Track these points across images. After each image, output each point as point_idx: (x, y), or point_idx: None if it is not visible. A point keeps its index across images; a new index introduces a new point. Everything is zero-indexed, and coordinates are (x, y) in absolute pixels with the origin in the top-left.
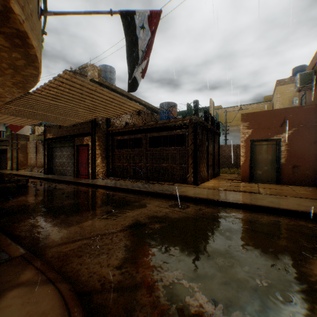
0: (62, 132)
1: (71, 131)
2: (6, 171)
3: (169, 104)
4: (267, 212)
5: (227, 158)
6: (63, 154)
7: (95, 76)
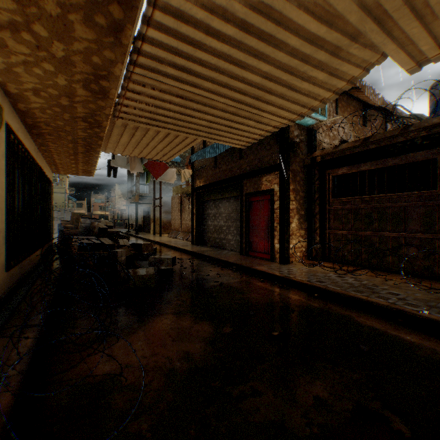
0: (218, 173)
1: (234, 169)
2: (147, 237)
3: None
4: None
5: None
6: (219, 212)
7: None
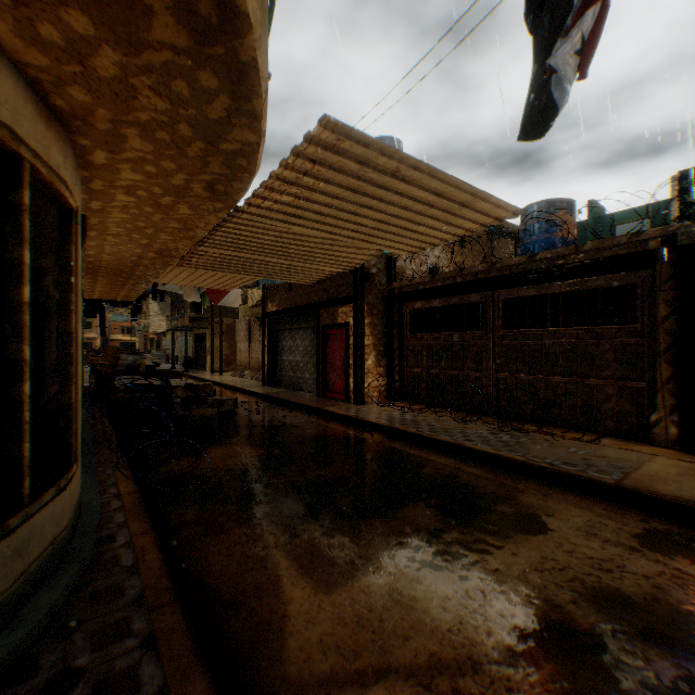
0: (293, 297)
1: (311, 295)
2: (202, 375)
3: (553, 205)
4: None
5: None
6: (295, 344)
7: None
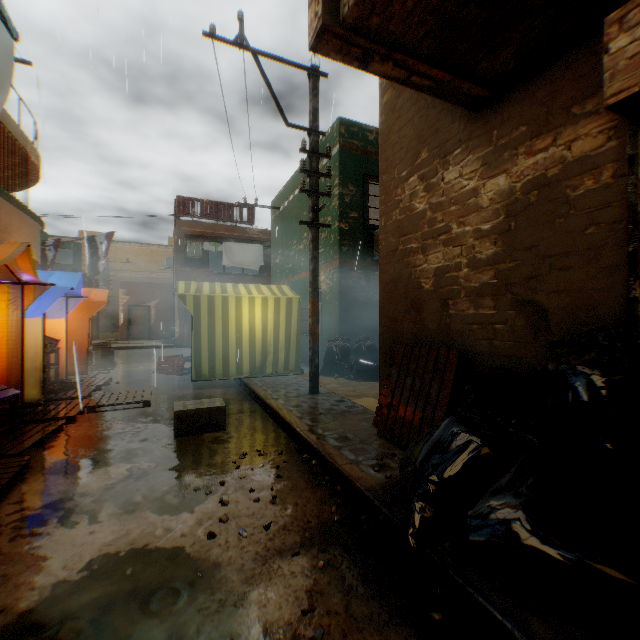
0: None
1: None
2: None
3: None
4: (128, 349)
5: (111, 320)
6: None
7: None
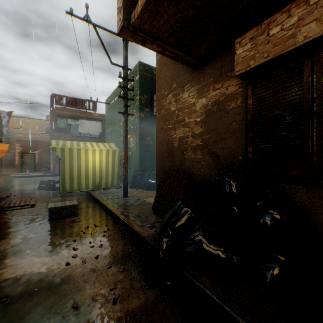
0: None
1: None
2: None
3: None
4: (21, 177)
5: (10, 161)
6: None
7: None
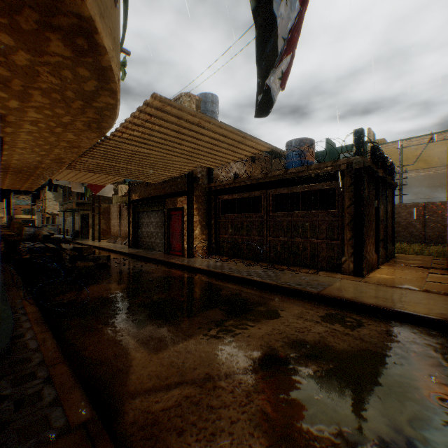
0: (149, 191)
1: (160, 190)
2: (86, 242)
3: (302, 141)
4: None
5: (403, 226)
6: (150, 221)
7: (193, 109)
